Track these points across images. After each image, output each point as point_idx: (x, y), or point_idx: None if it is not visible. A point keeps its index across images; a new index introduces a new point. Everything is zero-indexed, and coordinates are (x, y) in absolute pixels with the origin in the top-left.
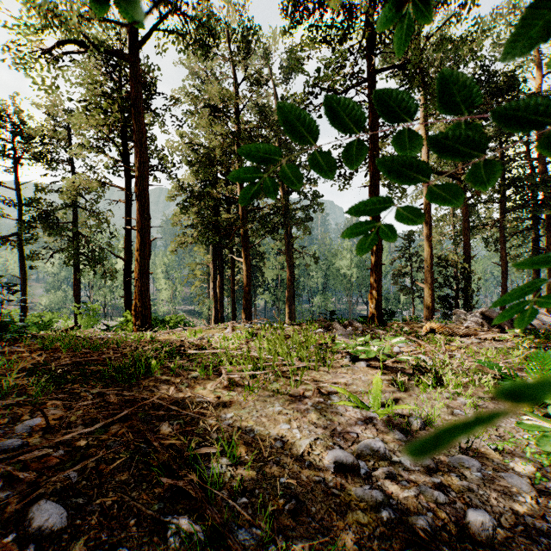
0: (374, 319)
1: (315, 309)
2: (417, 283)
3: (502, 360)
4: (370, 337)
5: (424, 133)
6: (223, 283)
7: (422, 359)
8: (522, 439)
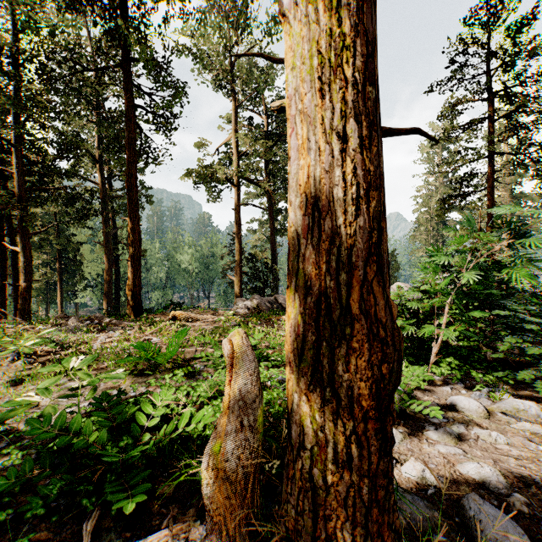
0: (131, 311)
1: (153, 305)
2: (229, 276)
3: (194, 338)
4: (97, 330)
5: (234, 142)
6: (6, 279)
7: (113, 347)
8: (57, 414)
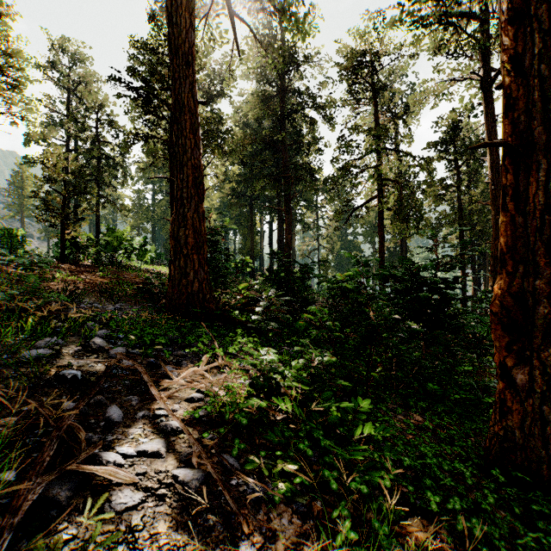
0: None
1: None
2: None
3: None
4: None
5: None
6: None
7: None
8: None
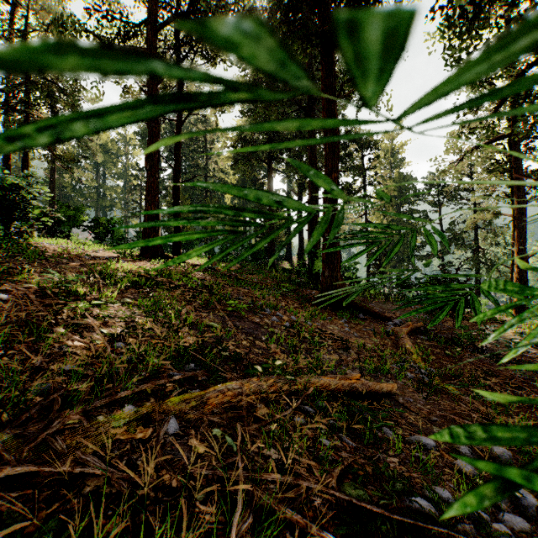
0: None
1: None
2: None
3: None
4: None
5: None
6: None
7: None
8: None
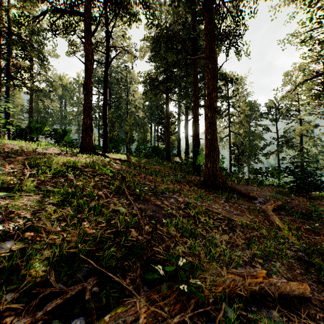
0: None
1: None
2: None
3: None
4: None
5: None
6: None
7: None
8: None
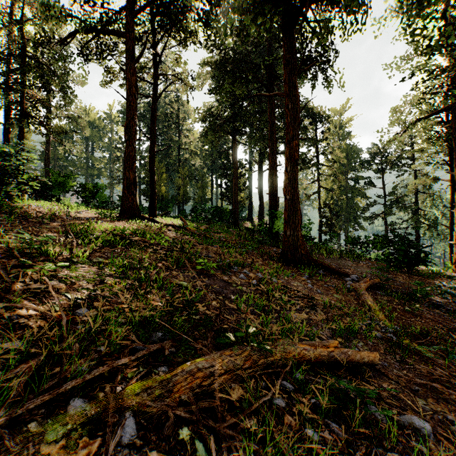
0: None
1: None
2: None
3: None
4: None
5: None
6: None
7: None
8: None
